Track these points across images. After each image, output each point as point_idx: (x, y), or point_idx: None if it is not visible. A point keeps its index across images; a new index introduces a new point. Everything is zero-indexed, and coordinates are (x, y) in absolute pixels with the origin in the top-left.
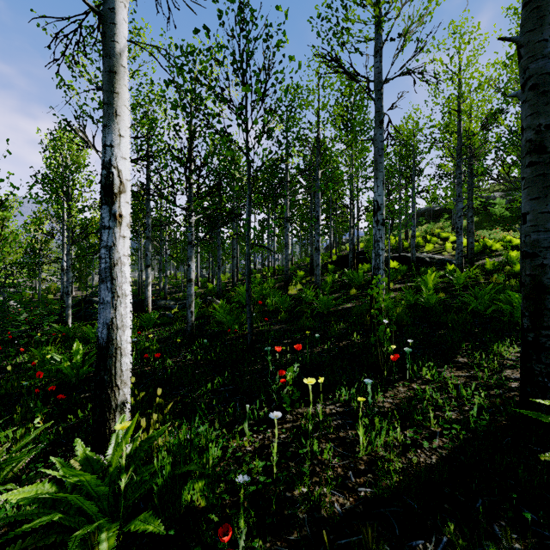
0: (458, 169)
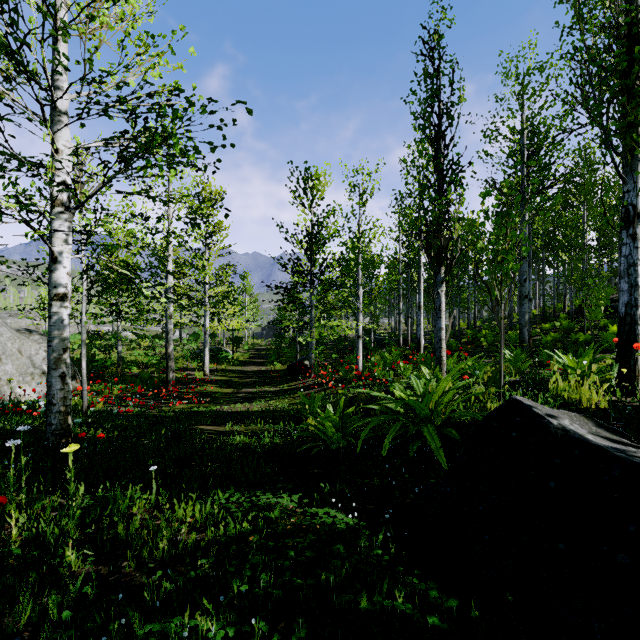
0: None
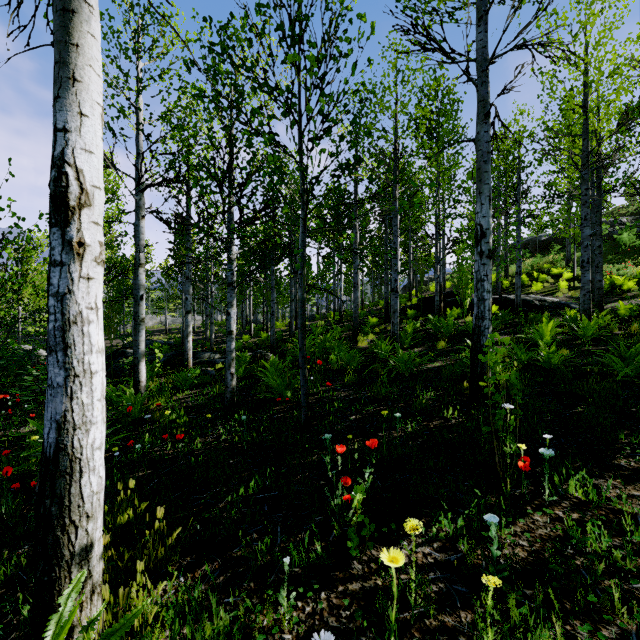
0: (584, 184)
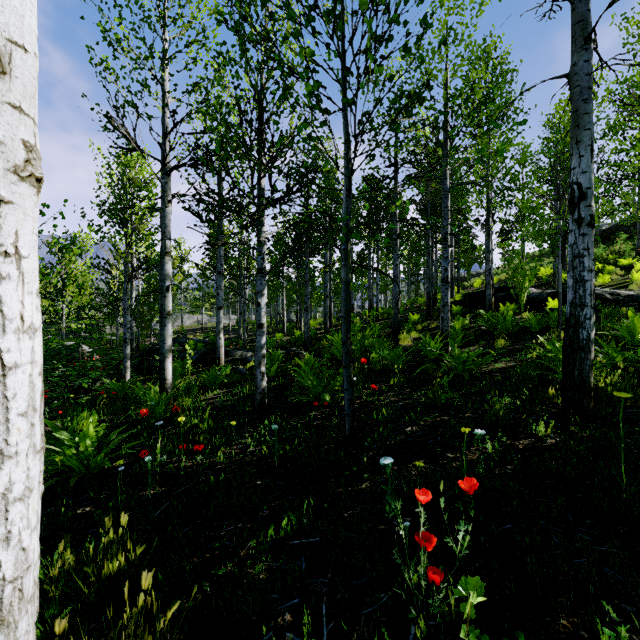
0: None
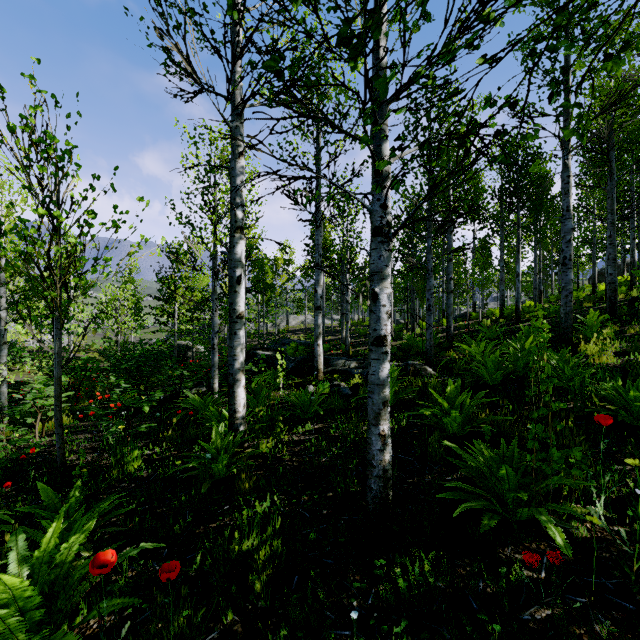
0: None
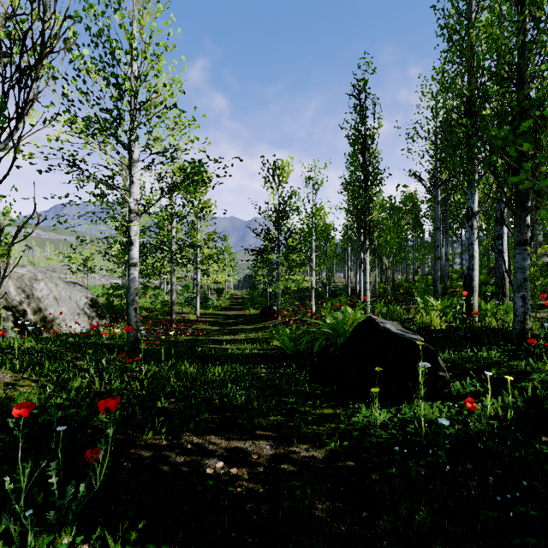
0: None
